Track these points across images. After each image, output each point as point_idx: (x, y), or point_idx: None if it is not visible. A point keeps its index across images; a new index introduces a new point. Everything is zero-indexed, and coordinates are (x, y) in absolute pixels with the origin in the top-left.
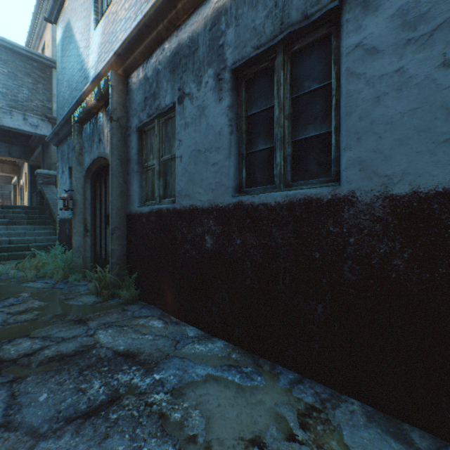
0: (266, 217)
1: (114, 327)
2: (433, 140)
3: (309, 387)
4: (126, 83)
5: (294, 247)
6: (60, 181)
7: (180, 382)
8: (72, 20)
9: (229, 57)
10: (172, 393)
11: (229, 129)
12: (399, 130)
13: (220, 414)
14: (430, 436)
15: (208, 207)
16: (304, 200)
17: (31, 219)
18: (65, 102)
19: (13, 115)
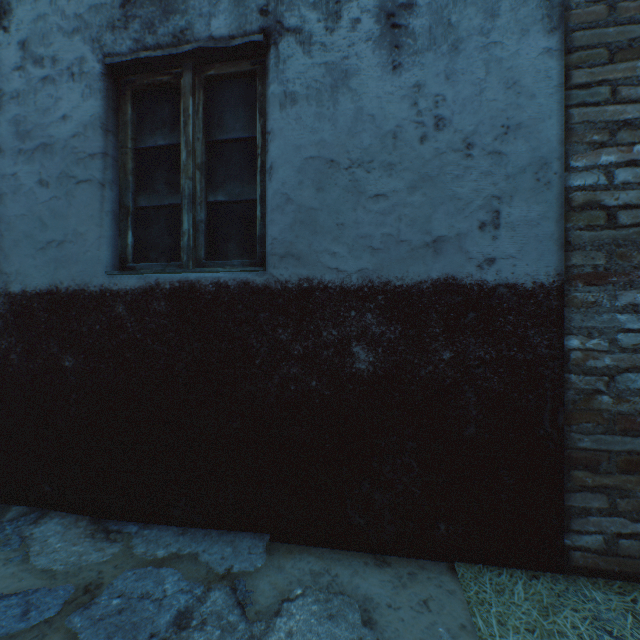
0: None
1: None
2: (35, 246)
3: None
4: None
5: None
6: None
7: None
8: None
9: None
10: None
11: None
12: (15, 232)
13: None
14: (30, 509)
15: None
16: None
17: None
18: None
19: None
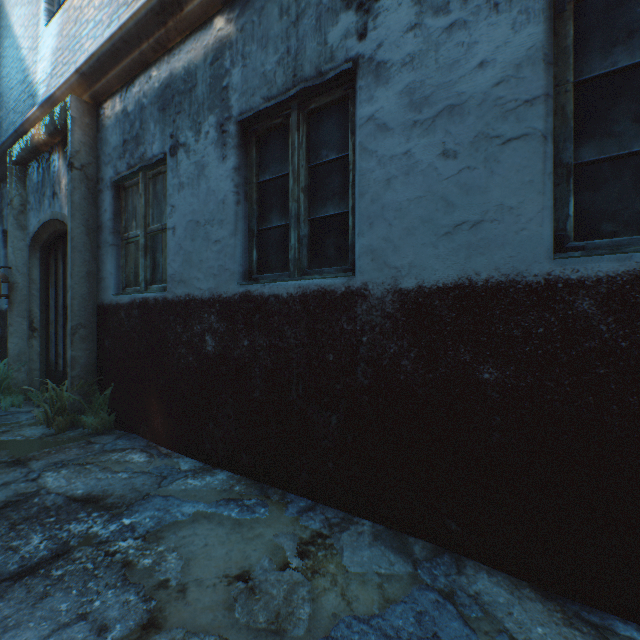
0: (277, 312)
1: (71, 466)
2: (435, 232)
3: (320, 513)
4: (95, 114)
5: (307, 349)
6: None
7: (158, 525)
8: (7, 1)
9: (235, 104)
10: (145, 538)
11: (235, 197)
12: (407, 218)
13: (205, 554)
14: (432, 546)
15: (209, 297)
16: (318, 291)
17: None
18: None
19: None
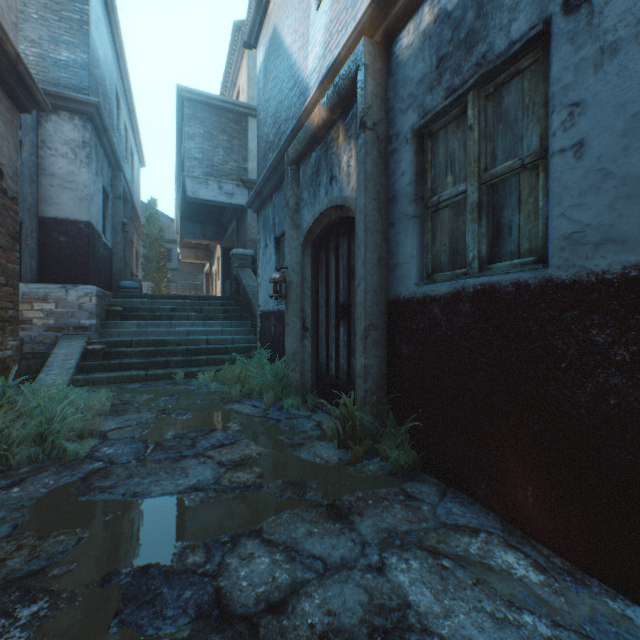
0: None
1: (416, 551)
2: None
3: None
4: (385, 57)
5: None
6: (261, 260)
7: None
8: (278, 23)
9: None
10: None
11: None
12: None
13: None
14: None
15: None
16: None
17: (227, 313)
18: (269, 146)
19: (209, 185)
